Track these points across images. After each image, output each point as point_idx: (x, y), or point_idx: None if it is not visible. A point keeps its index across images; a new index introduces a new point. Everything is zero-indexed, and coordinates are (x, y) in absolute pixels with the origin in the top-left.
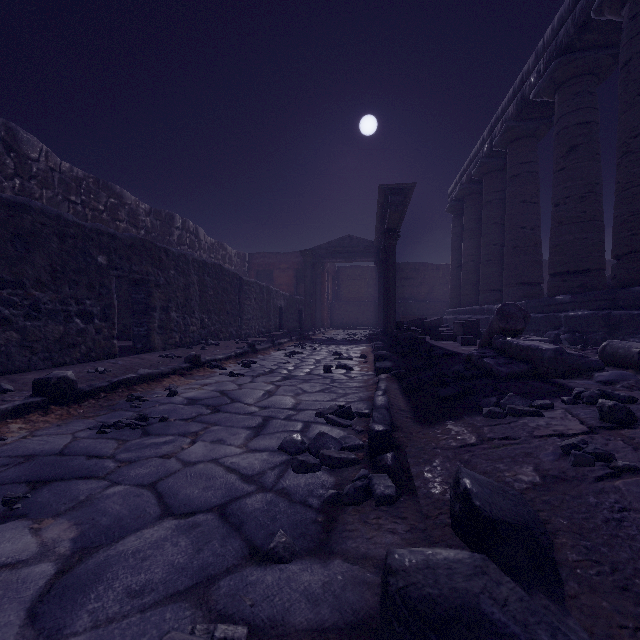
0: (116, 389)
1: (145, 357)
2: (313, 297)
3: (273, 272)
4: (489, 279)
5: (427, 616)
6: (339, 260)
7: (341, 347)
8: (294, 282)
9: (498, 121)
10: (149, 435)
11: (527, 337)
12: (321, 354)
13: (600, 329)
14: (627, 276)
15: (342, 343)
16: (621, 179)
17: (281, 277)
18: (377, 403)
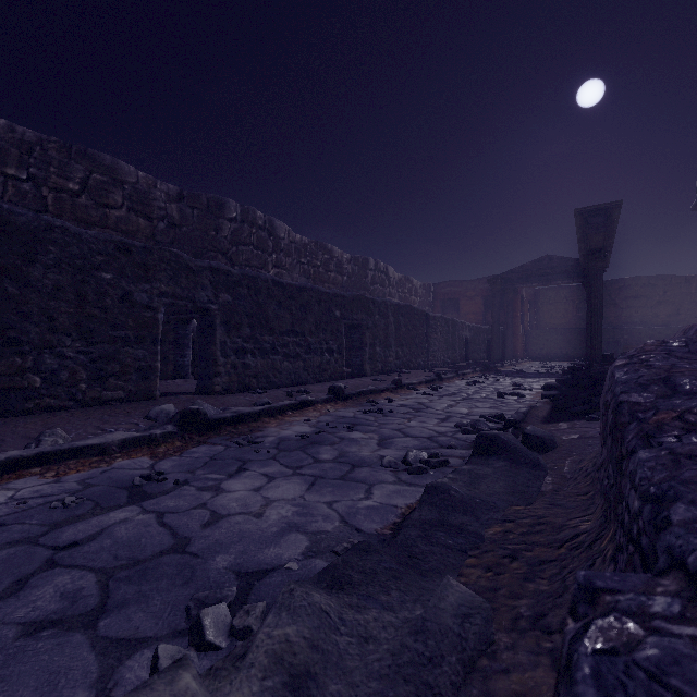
0: (359, 396)
1: (362, 380)
2: (504, 325)
3: (459, 301)
4: None
5: (485, 436)
6: (535, 284)
7: (526, 379)
8: (482, 310)
9: None
10: (387, 416)
11: None
12: (502, 384)
13: None
14: None
15: (530, 376)
16: None
17: (468, 305)
18: (519, 411)
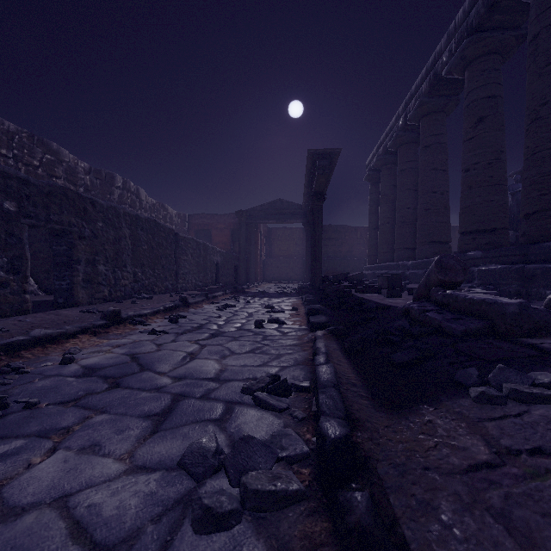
0: None
1: (63, 313)
2: (248, 254)
3: (211, 231)
4: (403, 238)
5: None
6: (271, 221)
7: (273, 300)
8: (230, 241)
9: (412, 98)
10: None
11: (469, 290)
12: (253, 307)
13: (514, 282)
14: (537, 233)
15: (274, 296)
16: (530, 144)
17: (219, 236)
18: (322, 377)
